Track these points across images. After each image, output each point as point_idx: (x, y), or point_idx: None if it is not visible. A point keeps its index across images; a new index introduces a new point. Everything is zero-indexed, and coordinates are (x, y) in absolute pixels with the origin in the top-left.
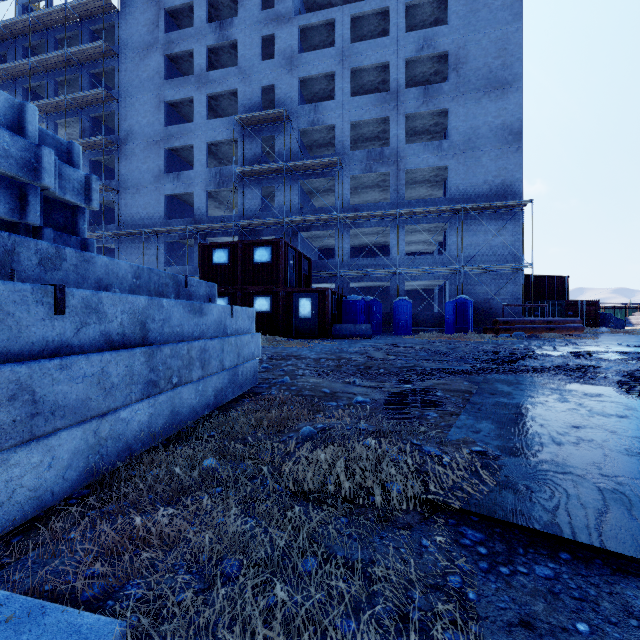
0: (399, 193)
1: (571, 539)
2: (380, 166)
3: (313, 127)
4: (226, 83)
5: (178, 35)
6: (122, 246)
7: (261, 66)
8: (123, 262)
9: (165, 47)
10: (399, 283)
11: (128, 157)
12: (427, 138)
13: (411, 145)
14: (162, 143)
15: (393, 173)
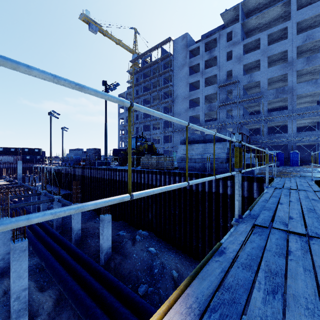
0: (293, 105)
1: (304, 176)
2: (282, 95)
3: (249, 83)
4: (212, 72)
5: (194, 59)
6: (174, 135)
7: (226, 63)
8: (246, 153)
9: (189, 64)
10: (293, 144)
11: (176, 104)
12: (309, 75)
13: (299, 84)
14: (188, 98)
15: (289, 97)
